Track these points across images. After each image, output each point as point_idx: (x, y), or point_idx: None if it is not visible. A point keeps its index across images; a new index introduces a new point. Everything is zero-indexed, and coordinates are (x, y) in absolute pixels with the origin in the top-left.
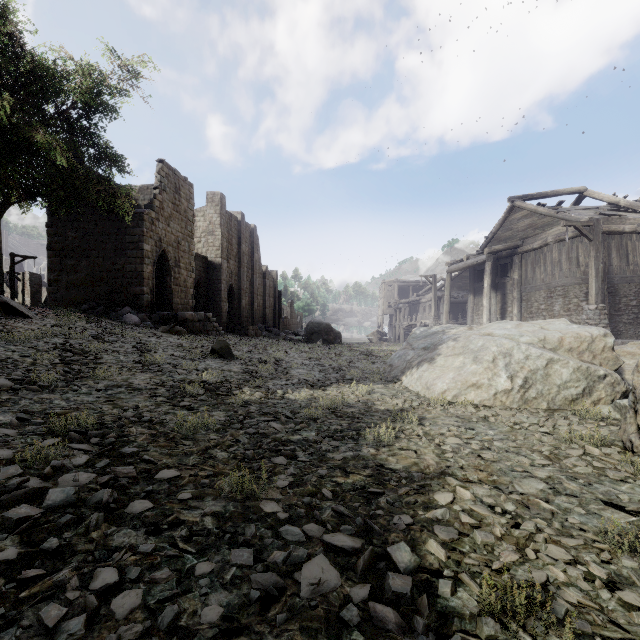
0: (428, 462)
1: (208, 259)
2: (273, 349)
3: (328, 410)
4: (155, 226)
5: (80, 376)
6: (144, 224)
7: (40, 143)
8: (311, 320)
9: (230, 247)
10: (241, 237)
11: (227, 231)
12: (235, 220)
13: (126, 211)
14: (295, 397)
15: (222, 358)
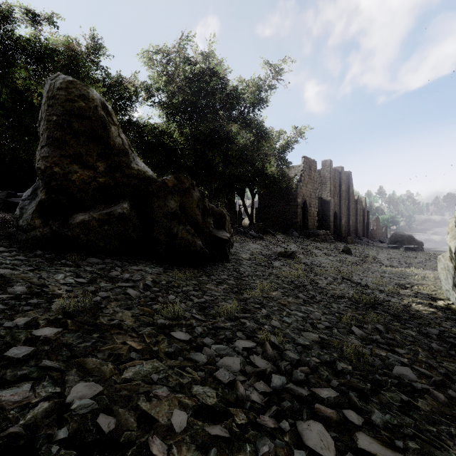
0: (428, 284)
1: (322, 198)
2: (368, 252)
3: (398, 273)
4: (301, 189)
5: (316, 256)
6: (298, 190)
7: (273, 172)
8: (394, 232)
9: (334, 189)
10: (341, 181)
11: (333, 180)
12: (337, 172)
13: (293, 187)
14: (385, 268)
15: (347, 254)
